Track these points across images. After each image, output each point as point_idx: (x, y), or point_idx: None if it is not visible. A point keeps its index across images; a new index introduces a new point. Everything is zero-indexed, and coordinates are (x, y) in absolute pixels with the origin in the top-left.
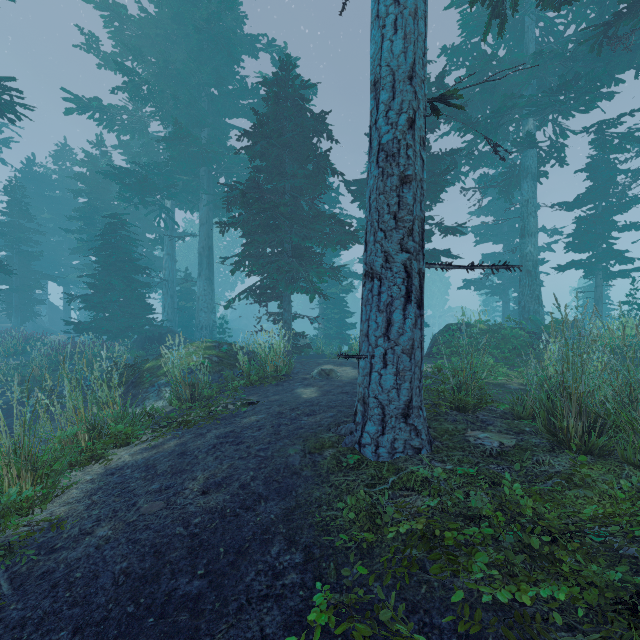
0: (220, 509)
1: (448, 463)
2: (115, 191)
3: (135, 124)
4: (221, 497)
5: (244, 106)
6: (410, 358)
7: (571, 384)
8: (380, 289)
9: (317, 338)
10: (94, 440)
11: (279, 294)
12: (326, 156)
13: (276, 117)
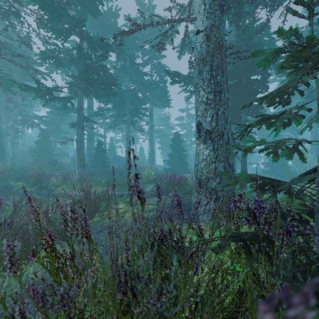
0: None
1: None
2: None
3: None
4: None
5: None
6: None
7: None
8: None
9: None
10: None
11: None
12: None
13: None
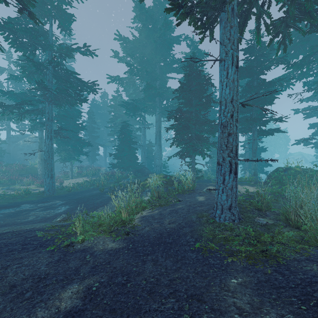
0: (174, 228)
1: (243, 225)
2: (122, 109)
3: (131, 82)
4: (173, 225)
5: (174, 68)
6: (231, 191)
7: (293, 204)
8: (221, 168)
9: (208, 171)
10: (138, 207)
11: (190, 154)
12: (210, 95)
13: (188, 81)
